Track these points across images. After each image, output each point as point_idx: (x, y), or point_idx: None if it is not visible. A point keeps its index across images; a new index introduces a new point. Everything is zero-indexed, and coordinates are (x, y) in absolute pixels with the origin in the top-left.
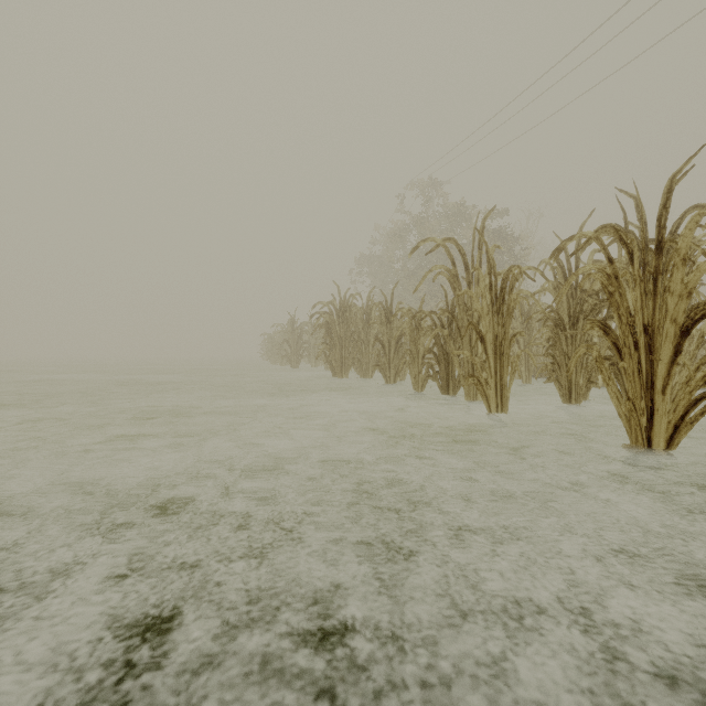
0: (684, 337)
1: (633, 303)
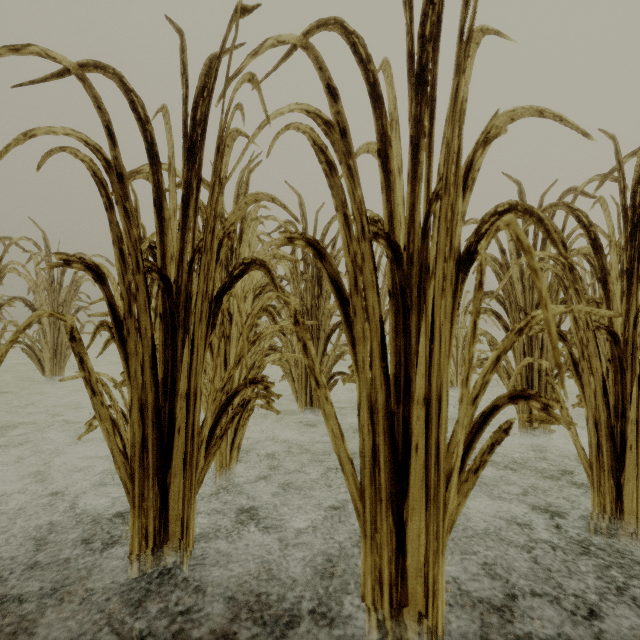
0: None
1: None
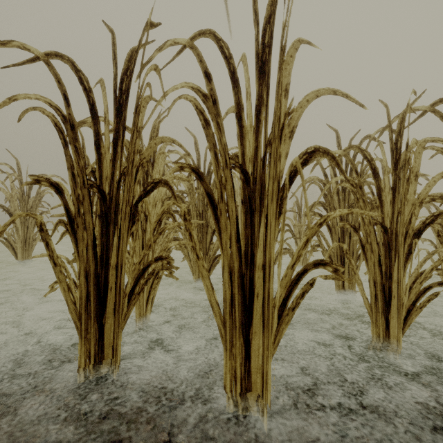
0: None
1: None
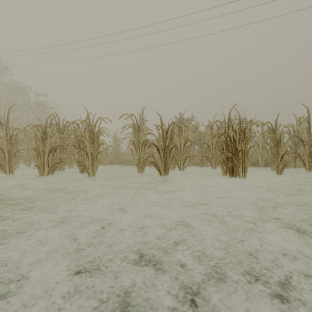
0: (50, 152)
1: (39, 144)
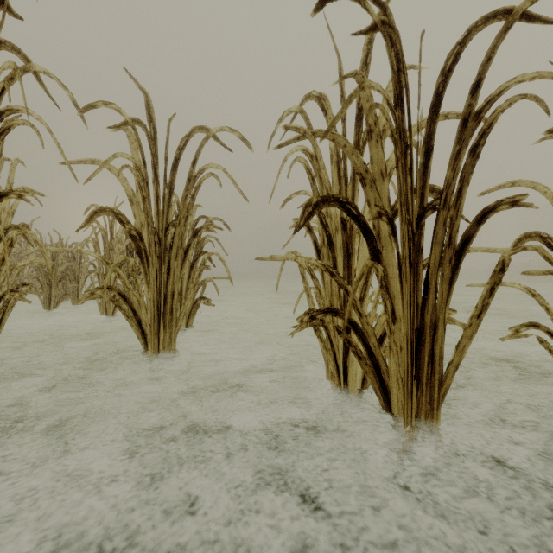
0: None
1: None
